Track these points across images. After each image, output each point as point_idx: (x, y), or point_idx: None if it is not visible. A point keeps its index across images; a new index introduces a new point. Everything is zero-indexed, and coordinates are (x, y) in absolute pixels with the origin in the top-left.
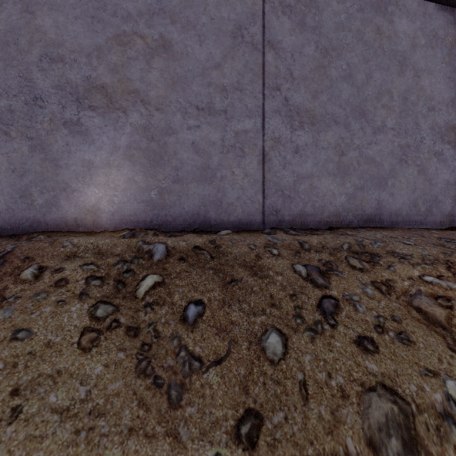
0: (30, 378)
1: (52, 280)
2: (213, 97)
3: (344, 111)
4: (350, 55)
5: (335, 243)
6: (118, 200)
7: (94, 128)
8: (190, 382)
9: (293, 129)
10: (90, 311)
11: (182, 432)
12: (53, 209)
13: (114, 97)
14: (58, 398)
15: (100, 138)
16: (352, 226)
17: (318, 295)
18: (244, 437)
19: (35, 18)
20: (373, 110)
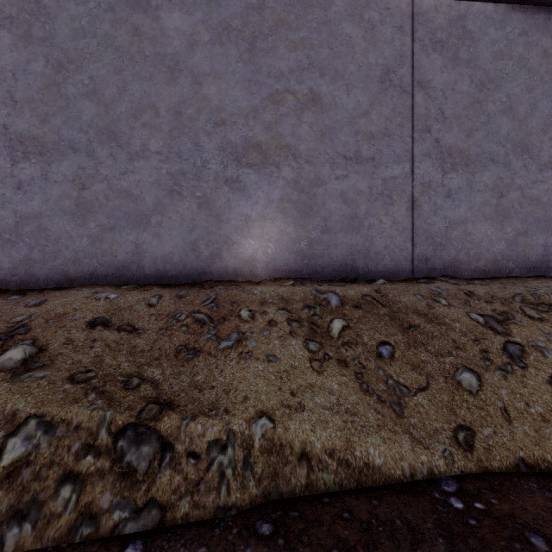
0: (295, 387)
1: (264, 321)
2: (360, 146)
3: (503, 148)
4: (511, 86)
5: (504, 293)
6: (272, 251)
7: (251, 184)
8: (405, 402)
9: (445, 172)
10: (304, 345)
11: (414, 432)
12: (217, 260)
13: (268, 154)
14: (321, 401)
15: (256, 193)
16: (513, 276)
17: (502, 341)
18: (462, 442)
19: (202, 88)
20: (539, 144)
